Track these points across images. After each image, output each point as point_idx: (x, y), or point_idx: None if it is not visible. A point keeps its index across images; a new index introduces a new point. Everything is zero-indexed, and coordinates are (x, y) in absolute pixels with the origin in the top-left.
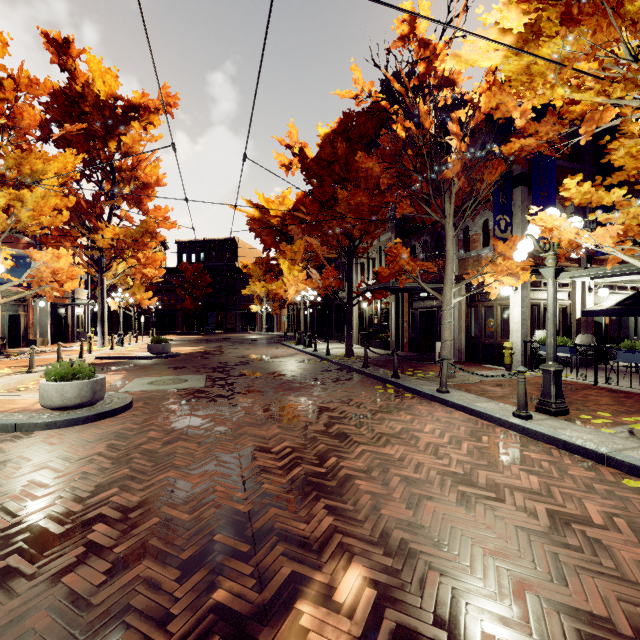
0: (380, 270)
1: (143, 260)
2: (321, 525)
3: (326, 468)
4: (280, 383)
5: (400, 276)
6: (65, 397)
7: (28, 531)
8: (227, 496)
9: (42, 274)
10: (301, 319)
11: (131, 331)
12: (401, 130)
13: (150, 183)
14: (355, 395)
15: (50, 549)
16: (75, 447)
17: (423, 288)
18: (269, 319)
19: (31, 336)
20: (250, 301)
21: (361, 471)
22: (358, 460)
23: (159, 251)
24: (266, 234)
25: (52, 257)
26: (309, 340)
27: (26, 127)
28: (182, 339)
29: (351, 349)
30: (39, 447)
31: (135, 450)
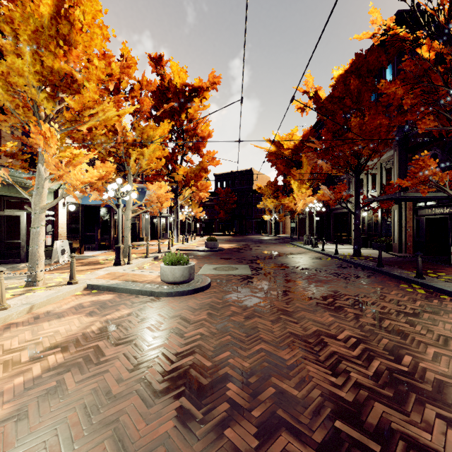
0: (398, 182)
1: (200, 187)
2: (449, 440)
3: (406, 366)
4: (308, 275)
5: (424, 186)
6: (175, 276)
7: (184, 377)
8: (322, 378)
9: (152, 198)
10: (306, 225)
11: (188, 233)
12: (426, 52)
13: (204, 136)
14: (385, 292)
15: (204, 398)
16: (188, 312)
17: (433, 197)
18: (276, 225)
19: (141, 235)
20: (262, 212)
21: (451, 378)
22: (438, 363)
23: (212, 180)
24: (280, 163)
25: (157, 187)
26: (315, 241)
27: (145, 110)
28: (220, 238)
29: (359, 250)
30: (167, 309)
31: (227, 320)
